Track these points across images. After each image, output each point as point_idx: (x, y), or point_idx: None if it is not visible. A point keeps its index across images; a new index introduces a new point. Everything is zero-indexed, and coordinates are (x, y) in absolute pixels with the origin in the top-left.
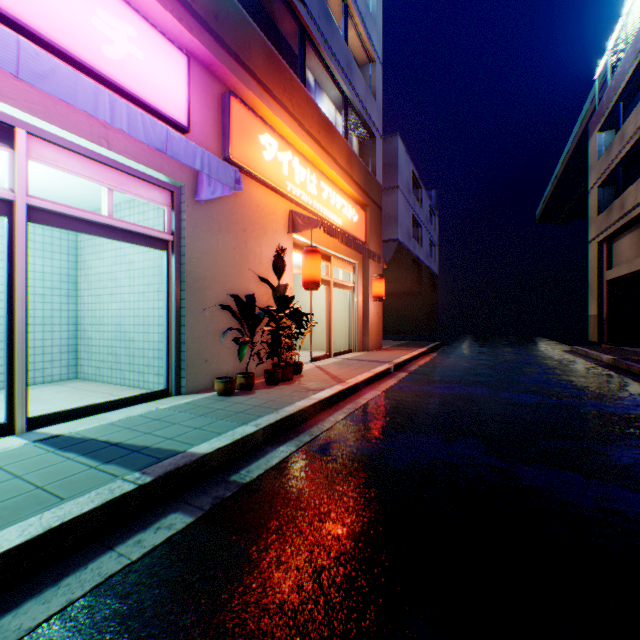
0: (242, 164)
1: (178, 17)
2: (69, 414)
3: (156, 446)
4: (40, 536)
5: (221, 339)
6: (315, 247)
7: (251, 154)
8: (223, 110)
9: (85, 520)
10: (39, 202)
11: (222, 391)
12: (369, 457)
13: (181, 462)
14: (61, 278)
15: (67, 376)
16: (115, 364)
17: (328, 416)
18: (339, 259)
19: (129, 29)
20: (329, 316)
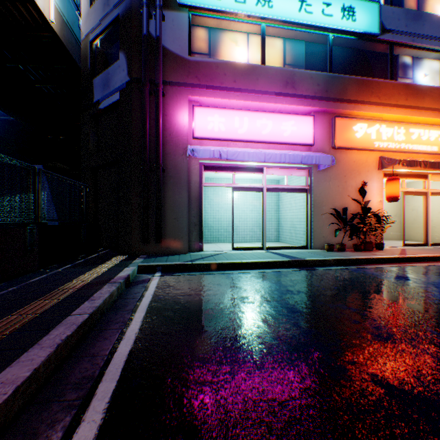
0: (341, 146)
1: (308, 105)
2: (275, 248)
3: (295, 256)
4: (269, 261)
5: (330, 228)
6: (393, 176)
7: (347, 139)
8: (331, 126)
9: (276, 262)
10: (268, 186)
11: (326, 249)
12: (372, 274)
13: (299, 259)
14: (273, 204)
15: (275, 240)
16: (290, 236)
17: (374, 265)
18: (438, 174)
19: (291, 122)
20: (425, 217)
